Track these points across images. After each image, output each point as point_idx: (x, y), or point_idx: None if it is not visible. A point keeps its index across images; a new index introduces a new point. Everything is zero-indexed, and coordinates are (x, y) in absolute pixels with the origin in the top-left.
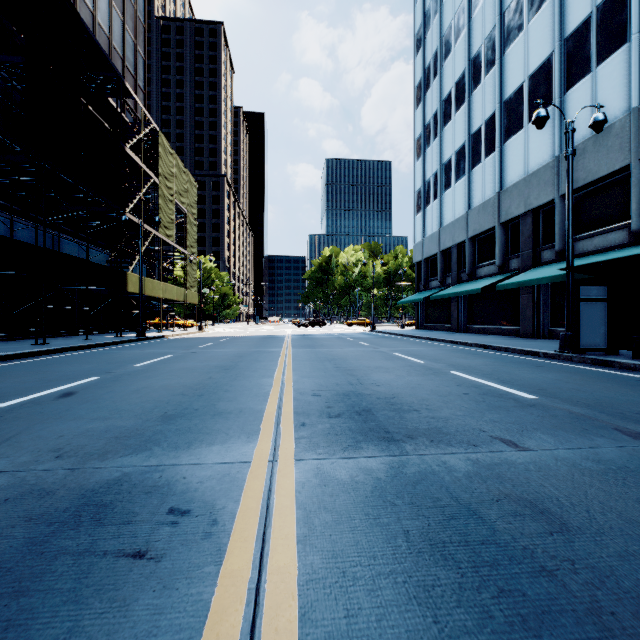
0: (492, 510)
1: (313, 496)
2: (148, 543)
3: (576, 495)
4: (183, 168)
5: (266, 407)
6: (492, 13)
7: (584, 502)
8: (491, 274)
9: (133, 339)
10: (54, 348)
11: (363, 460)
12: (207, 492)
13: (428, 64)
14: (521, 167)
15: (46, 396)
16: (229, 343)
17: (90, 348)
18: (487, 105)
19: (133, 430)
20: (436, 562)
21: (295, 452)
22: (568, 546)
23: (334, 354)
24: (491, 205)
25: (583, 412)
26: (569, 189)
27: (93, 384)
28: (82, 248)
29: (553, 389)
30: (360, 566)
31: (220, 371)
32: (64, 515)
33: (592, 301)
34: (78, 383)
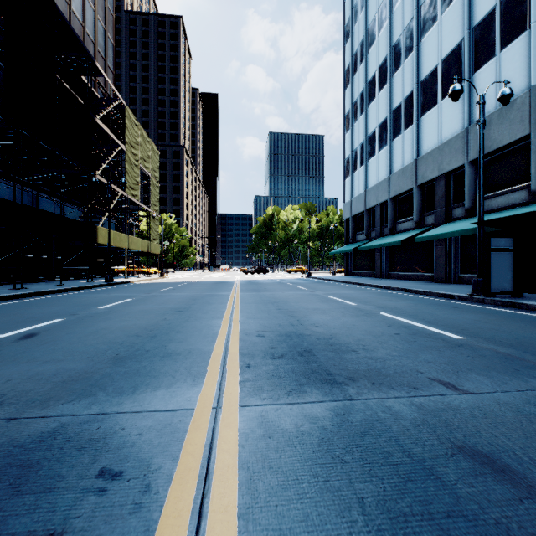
0: (449, 468)
1: (257, 451)
2: (66, 521)
3: (532, 447)
4: (147, 138)
5: (213, 348)
6: (410, 7)
7: None
8: (409, 229)
9: (102, 284)
10: (29, 292)
11: (307, 406)
12: (144, 447)
13: (355, 51)
14: (435, 137)
15: (8, 338)
16: (185, 287)
17: (62, 292)
18: (406, 85)
19: (82, 373)
20: None
21: (239, 397)
22: None
23: (276, 297)
24: (409, 170)
25: (509, 352)
26: (480, 154)
27: (56, 326)
28: (58, 205)
29: (475, 329)
30: None
31: (174, 313)
32: None
33: (501, 251)
34: (42, 325)
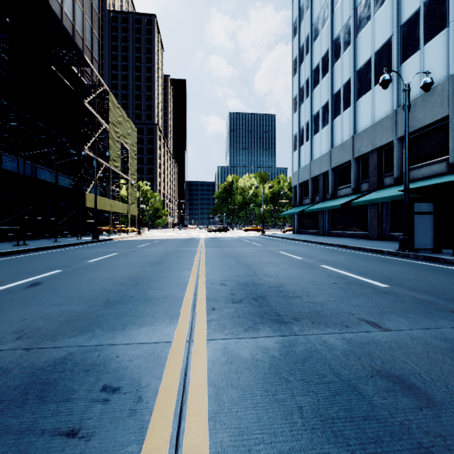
0: (368, 386)
1: (221, 373)
2: (81, 421)
3: (434, 371)
4: (127, 118)
5: (185, 294)
6: (348, 7)
7: (442, 378)
8: (347, 194)
9: (90, 241)
10: (30, 248)
11: (261, 340)
12: (135, 370)
13: (302, 44)
14: (369, 118)
15: (18, 286)
16: (159, 244)
17: (57, 248)
18: (344, 73)
19: (81, 314)
20: (328, 439)
21: (207, 333)
22: (437, 421)
23: (235, 252)
24: (347, 145)
25: (425, 298)
26: (406, 132)
27: (55, 276)
28: (53, 175)
29: (399, 279)
30: (263, 444)
31: (152, 265)
32: (14, 393)
33: (423, 214)
34: (44, 275)
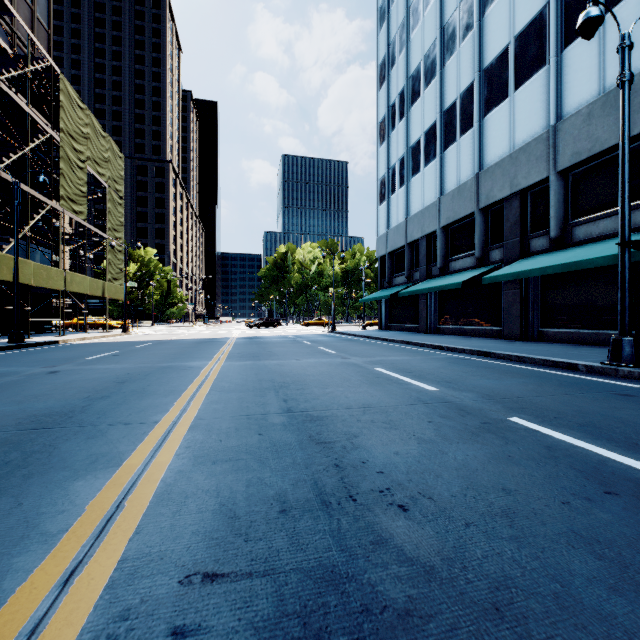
0: None
1: None
2: None
3: None
4: (101, 131)
5: None
6: None
7: None
8: (467, 267)
9: None
10: None
11: None
12: None
13: (393, 39)
14: (505, 143)
15: None
16: (140, 352)
17: None
18: (463, 76)
19: None
20: None
21: None
22: None
23: (286, 372)
24: (468, 189)
25: None
26: (625, 130)
27: None
28: None
29: None
30: None
31: (7, 439)
32: None
33: None
34: None
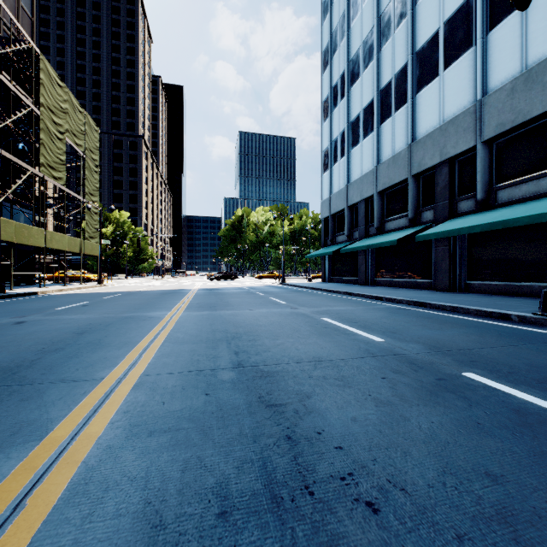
0: None
1: None
2: None
3: None
4: (79, 107)
5: None
6: None
7: None
8: (401, 227)
9: None
10: None
11: None
12: None
13: (335, 28)
14: (435, 116)
15: None
16: (108, 302)
17: None
18: (397, 58)
19: None
20: None
21: None
22: None
23: (239, 322)
24: (402, 158)
25: None
26: None
27: None
28: None
29: None
30: None
31: None
32: None
33: None
34: None
